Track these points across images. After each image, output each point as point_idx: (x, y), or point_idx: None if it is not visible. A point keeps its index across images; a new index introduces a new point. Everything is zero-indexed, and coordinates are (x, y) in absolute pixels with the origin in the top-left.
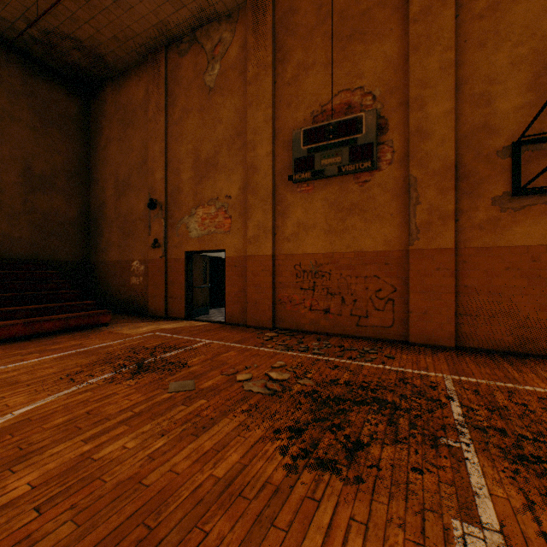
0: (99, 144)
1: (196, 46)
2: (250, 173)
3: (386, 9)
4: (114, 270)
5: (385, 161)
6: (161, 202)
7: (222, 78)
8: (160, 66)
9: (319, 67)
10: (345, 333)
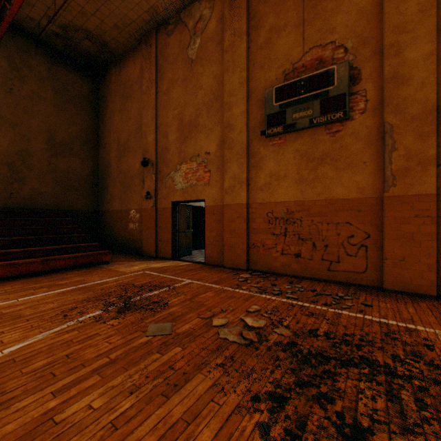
0: (105, 116)
1: (180, 25)
2: (227, 130)
3: None
4: (116, 217)
5: (357, 111)
6: (152, 160)
7: (202, 50)
8: (151, 46)
9: (290, 28)
10: (316, 277)
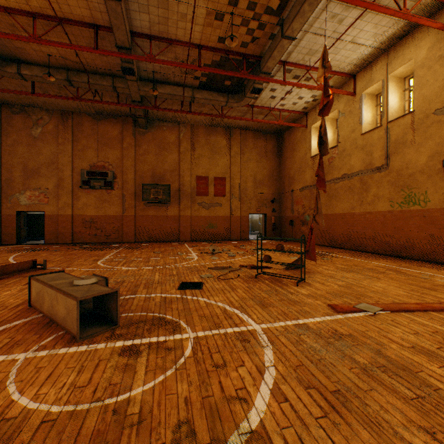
0: None
1: (25, 113)
2: (61, 181)
3: (117, 141)
4: None
5: (116, 188)
6: None
7: (44, 135)
8: None
9: (93, 150)
10: (103, 242)
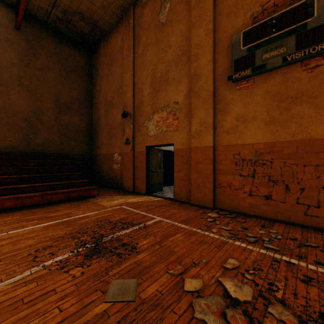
0: (97, 81)
1: None
2: (194, 80)
3: None
4: (104, 160)
5: None
6: (130, 112)
7: (171, 12)
8: (129, 19)
9: None
10: (290, 221)
